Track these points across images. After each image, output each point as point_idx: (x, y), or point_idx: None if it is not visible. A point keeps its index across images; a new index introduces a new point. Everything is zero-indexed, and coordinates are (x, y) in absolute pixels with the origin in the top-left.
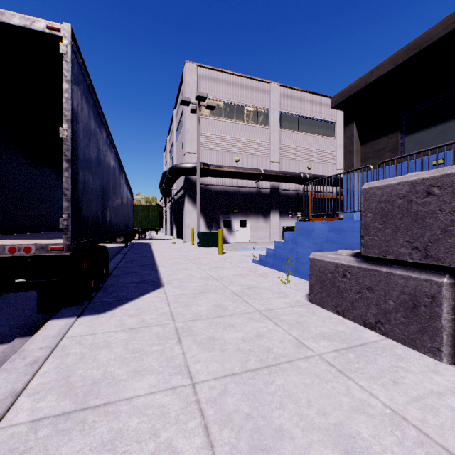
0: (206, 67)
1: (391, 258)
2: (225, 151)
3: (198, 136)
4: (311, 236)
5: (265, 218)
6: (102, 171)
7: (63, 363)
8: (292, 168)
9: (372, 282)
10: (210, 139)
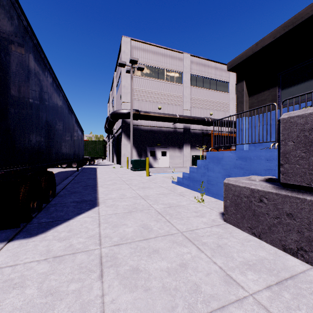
0: (137, 41)
1: None
2: (151, 101)
3: (131, 90)
4: (220, 163)
5: (180, 150)
6: (47, 109)
7: None
8: (199, 114)
9: (293, 209)
10: (140, 93)
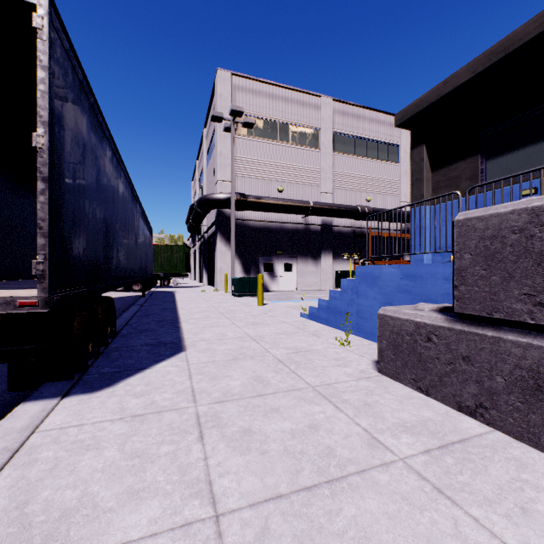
0: (243, 77)
1: (500, 317)
2: (265, 178)
3: (233, 160)
4: (376, 284)
5: (315, 261)
6: (105, 199)
7: (24, 478)
8: (348, 200)
9: (470, 350)
10: (247, 164)
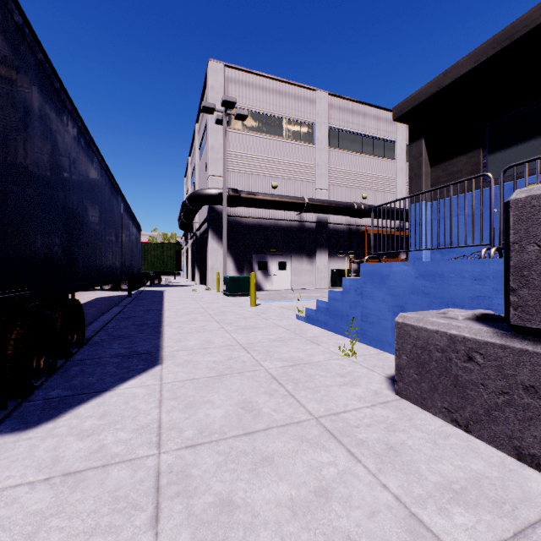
0: (236, 68)
1: None
2: (259, 174)
3: (225, 154)
4: (385, 284)
5: (310, 259)
6: (66, 184)
7: None
8: (343, 196)
9: (537, 378)
10: (240, 159)
